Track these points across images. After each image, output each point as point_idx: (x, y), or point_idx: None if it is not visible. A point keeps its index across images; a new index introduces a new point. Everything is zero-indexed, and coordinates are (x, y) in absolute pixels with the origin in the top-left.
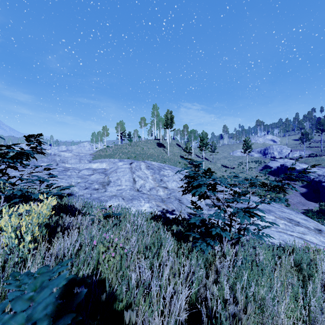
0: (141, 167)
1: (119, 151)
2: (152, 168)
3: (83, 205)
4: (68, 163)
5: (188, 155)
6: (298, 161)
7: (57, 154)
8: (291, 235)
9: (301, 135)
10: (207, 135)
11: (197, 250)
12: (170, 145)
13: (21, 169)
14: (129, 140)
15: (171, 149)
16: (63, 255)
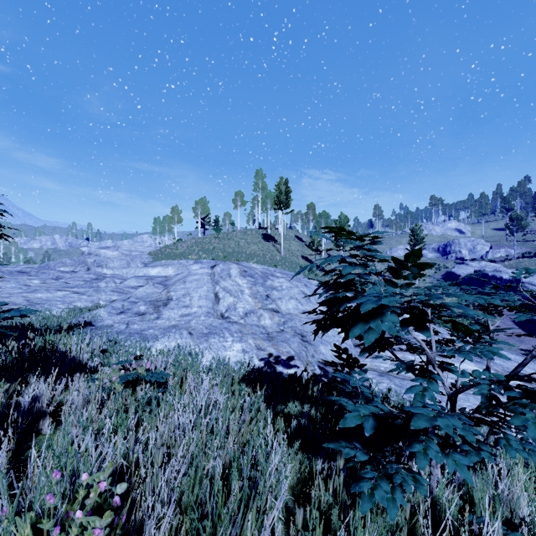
0: (231, 273)
1: (197, 248)
2: (251, 274)
3: (100, 349)
4: (108, 268)
5: (315, 255)
6: (504, 264)
7: (94, 253)
8: None
9: (510, 221)
10: (348, 220)
11: (366, 510)
12: (285, 239)
13: (13, 277)
14: (216, 229)
15: (286, 244)
16: None
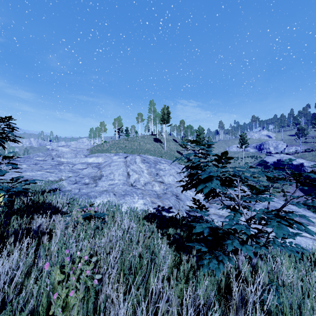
0: (136, 161)
1: (116, 146)
2: (148, 161)
3: (66, 202)
4: (64, 158)
5: (184, 150)
6: (294, 156)
7: (55, 149)
8: (305, 237)
9: (297, 131)
10: (203, 130)
11: (205, 271)
12: (167, 141)
13: None
14: (126, 135)
15: (167, 144)
16: (10, 279)
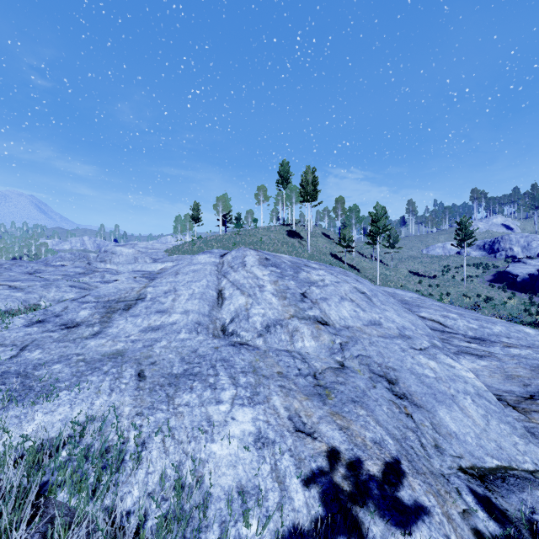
0: (245, 261)
1: (216, 244)
2: (276, 263)
3: None
4: (112, 263)
5: (345, 252)
6: None
7: (110, 251)
8: None
9: None
10: (385, 211)
11: None
12: (312, 235)
13: None
14: (237, 225)
15: (313, 241)
16: None
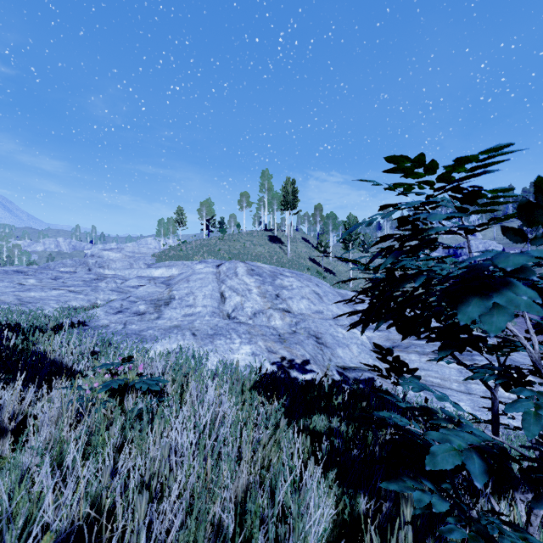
0: (237, 272)
1: (202, 249)
2: (259, 273)
3: (90, 351)
4: (110, 269)
5: (323, 257)
6: None
7: (97, 255)
8: None
9: None
10: (357, 220)
11: None
12: (292, 241)
13: (8, 276)
14: (221, 231)
15: (293, 246)
16: None
